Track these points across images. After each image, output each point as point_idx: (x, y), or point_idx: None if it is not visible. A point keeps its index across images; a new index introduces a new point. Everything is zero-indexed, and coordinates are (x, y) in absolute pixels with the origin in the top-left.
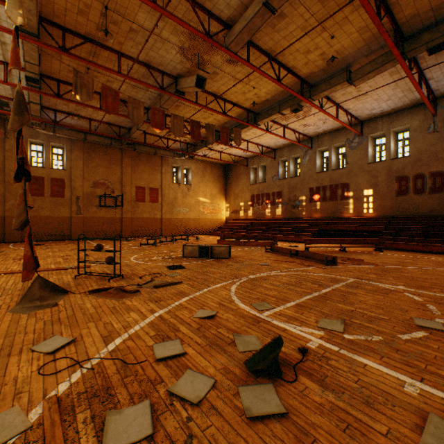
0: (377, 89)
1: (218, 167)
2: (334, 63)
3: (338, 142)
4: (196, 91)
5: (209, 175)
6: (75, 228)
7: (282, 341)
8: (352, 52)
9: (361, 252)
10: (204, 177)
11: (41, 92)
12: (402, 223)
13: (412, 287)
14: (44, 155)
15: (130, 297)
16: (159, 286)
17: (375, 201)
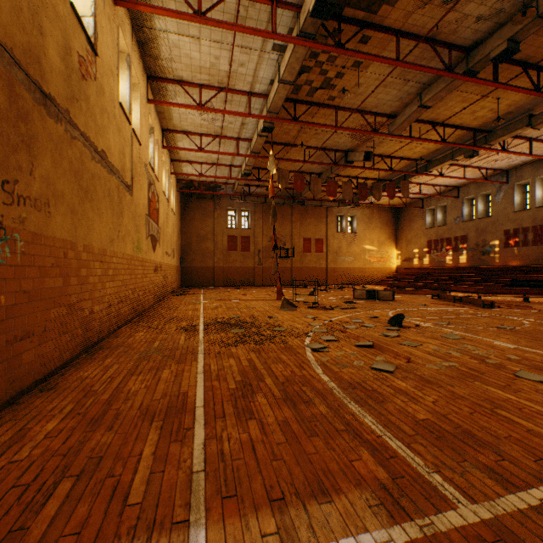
0: None
1: (386, 211)
2: (500, 121)
3: None
4: None
5: (376, 220)
6: (257, 276)
7: (403, 315)
8: (527, 101)
9: None
10: (370, 223)
11: (249, 179)
12: None
13: (538, 320)
14: (236, 218)
15: (329, 310)
16: (343, 308)
17: None
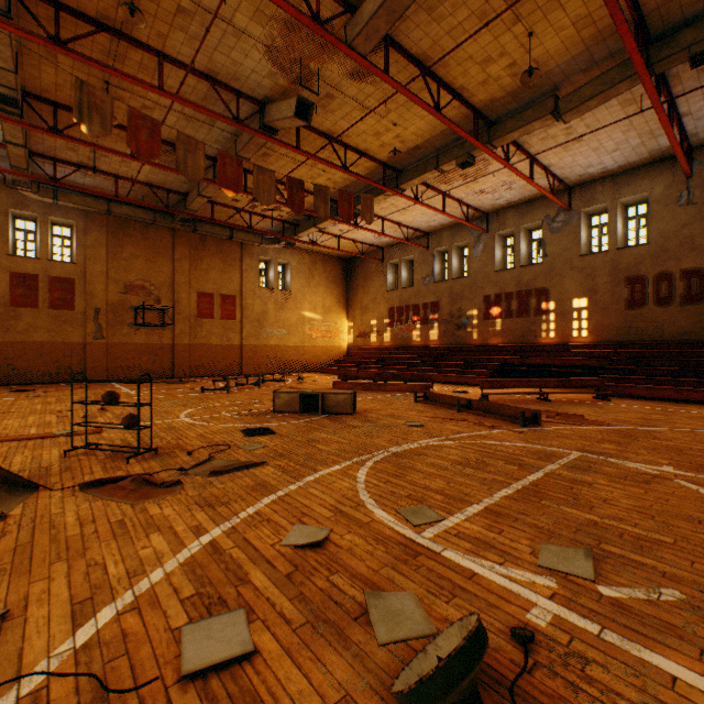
0: (599, 130)
1: (334, 262)
2: (532, 79)
3: (531, 221)
4: (297, 129)
5: (321, 274)
6: (93, 362)
7: (486, 636)
8: (561, 63)
9: (575, 401)
10: (312, 278)
11: (24, 123)
12: (637, 352)
13: (687, 469)
14: (38, 237)
15: (159, 496)
16: (221, 471)
17: (592, 317)
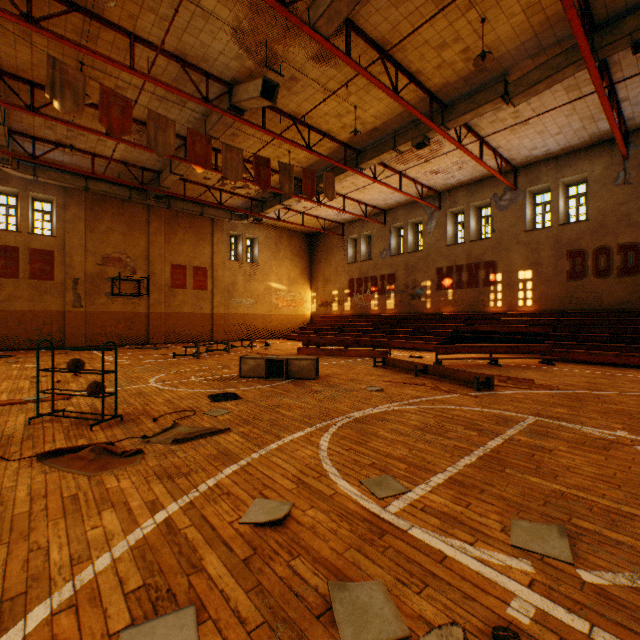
0: (544, 114)
1: (299, 237)
2: (485, 63)
3: (480, 199)
4: (264, 110)
5: (286, 248)
6: (72, 329)
7: None
8: (511, 49)
9: (523, 366)
10: (278, 251)
11: (2, 101)
12: (578, 320)
13: None
14: (19, 211)
15: (118, 467)
16: (184, 439)
17: (536, 288)
